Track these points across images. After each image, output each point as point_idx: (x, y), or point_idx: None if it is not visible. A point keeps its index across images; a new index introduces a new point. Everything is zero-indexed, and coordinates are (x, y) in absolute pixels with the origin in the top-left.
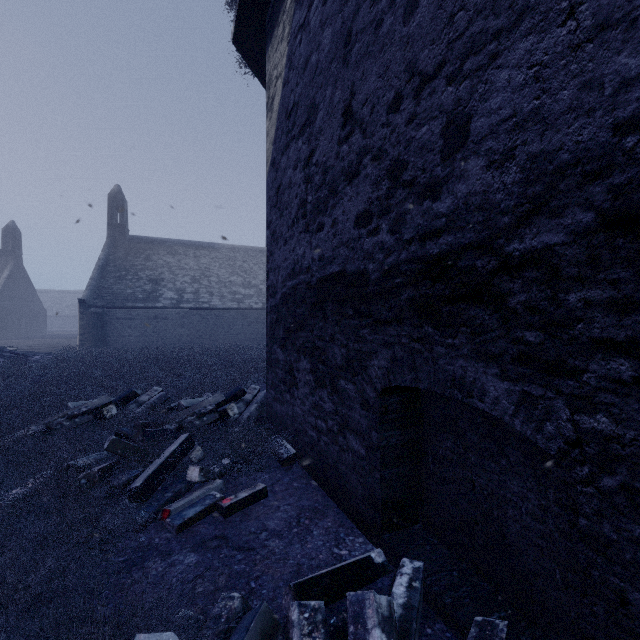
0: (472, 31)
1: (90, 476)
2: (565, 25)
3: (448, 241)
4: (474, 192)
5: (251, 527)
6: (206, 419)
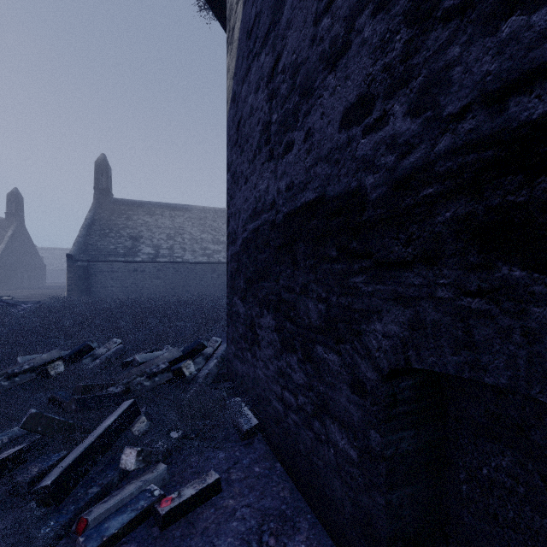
0: None
1: None
2: None
3: None
4: None
5: None
6: (158, 379)
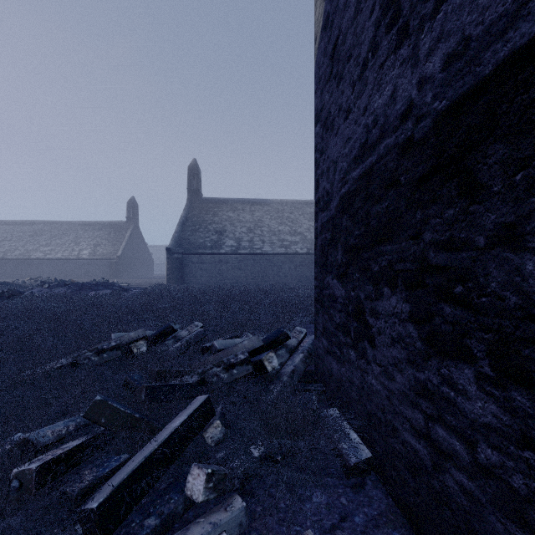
0: None
1: (24, 477)
2: None
3: None
4: None
5: None
6: (236, 372)
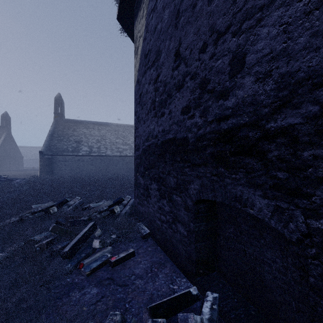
0: (247, 7)
1: (41, 246)
2: (302, 1)
3: (233, 122)
4: (248, 95)
5: (126, 273)
6: (103, 214)
